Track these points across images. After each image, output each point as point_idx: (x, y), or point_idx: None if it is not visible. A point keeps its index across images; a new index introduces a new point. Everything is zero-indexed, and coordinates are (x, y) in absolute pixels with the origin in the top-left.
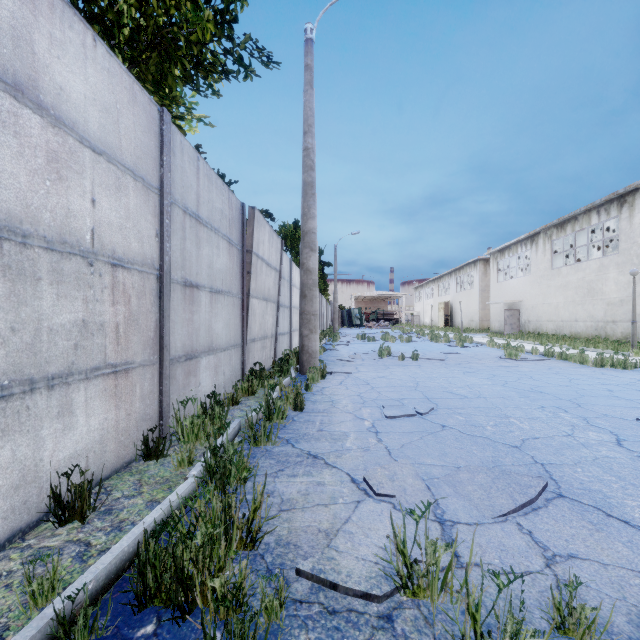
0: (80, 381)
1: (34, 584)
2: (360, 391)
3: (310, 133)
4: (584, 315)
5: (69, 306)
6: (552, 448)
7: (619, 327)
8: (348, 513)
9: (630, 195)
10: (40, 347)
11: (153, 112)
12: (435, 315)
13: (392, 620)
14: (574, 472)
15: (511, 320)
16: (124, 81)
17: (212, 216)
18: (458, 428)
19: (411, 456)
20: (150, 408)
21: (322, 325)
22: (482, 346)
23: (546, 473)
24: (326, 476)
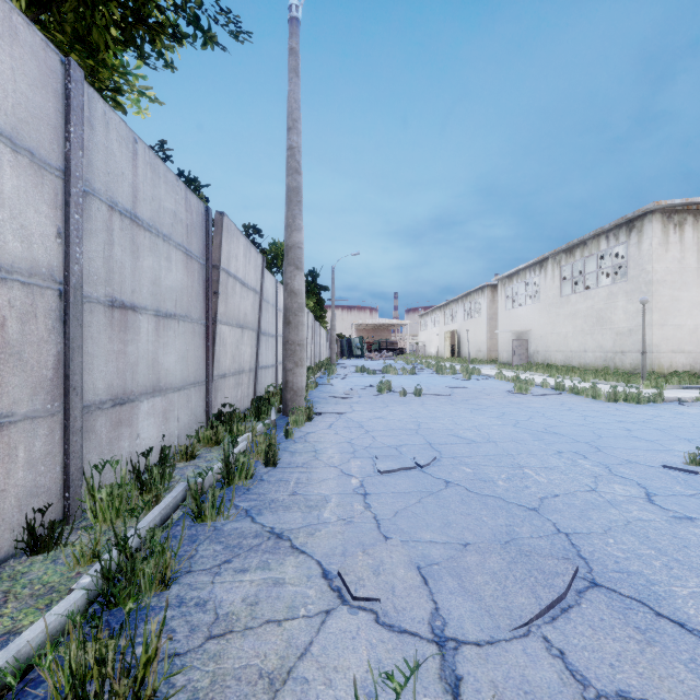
0: None
1: None
2: (351, 436)
3: (295, 129)
4: (593, 345)
5: None
6: (576, 509)
7: (628, 358)
8: (309, 636)
9: (639, 220)
10: None
11: (51, 62)
12: (441, 345)
13: None
14: (606, 545)
15: (520, 350)
16: None
17: (159, 218)
18: (465, 485)
19: (406, 529)
20: (46, 477)
21: (318, 356)
22: (490, 379)
23: (573, 548)
24: (288, 569)
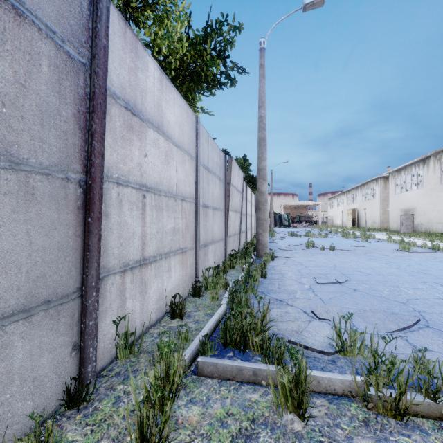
0: (173, 256)
1: (183, 334)
2: (298, 268)
3: (263, 107)
4: None
5: (170, 221)
6: (427, 304)
7: None
8: (305, 325)
9: None
10: (163, 240)
11: (193, 119)
12: (345, 218)
13: (335, 362)
14: (439, 317)
15: (406, 222)
16: (185, 108)
17: (213, 166)
18: (365, 291)
19: (336, 303)
20: (192, 271)
21: None
22: (382, 241)
23: (421, 316)
24: (289, 309)
